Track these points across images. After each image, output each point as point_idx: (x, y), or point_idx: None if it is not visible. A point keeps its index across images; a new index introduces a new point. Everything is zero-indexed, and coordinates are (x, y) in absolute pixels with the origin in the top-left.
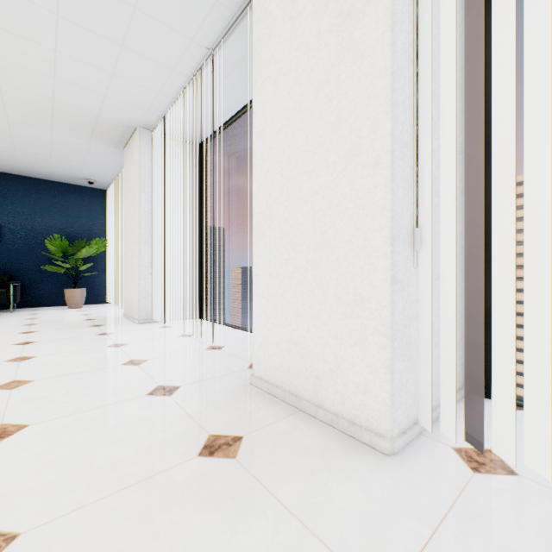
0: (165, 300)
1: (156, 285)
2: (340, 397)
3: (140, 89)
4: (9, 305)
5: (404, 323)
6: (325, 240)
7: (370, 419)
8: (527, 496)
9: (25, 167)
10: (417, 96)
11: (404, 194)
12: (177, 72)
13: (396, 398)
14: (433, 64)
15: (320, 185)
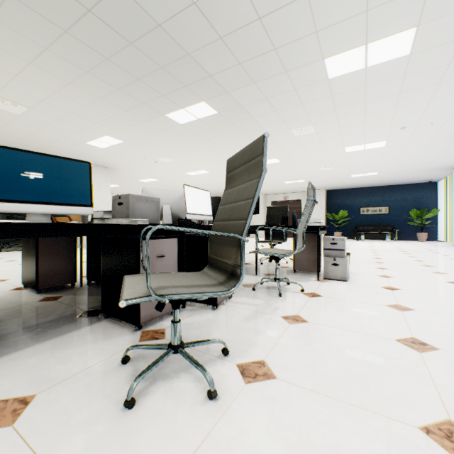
0: None
1: None
2: None
3: None
4: (391, 239)
5: None
6: None
7: None
8: None
9: (399, 182)
10: None
11: None
12: None
13: None
14: None
15: None
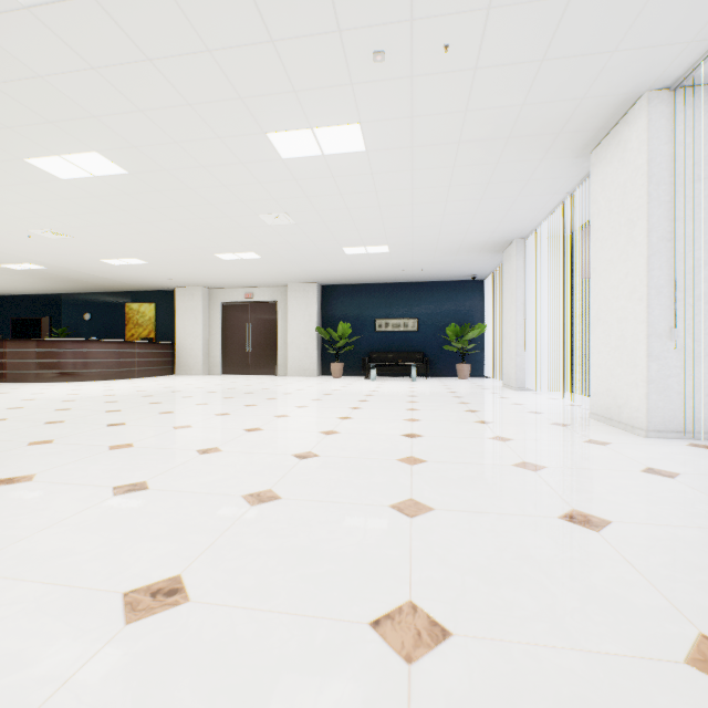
0: (536, 374)
1: (528, 361)
2: (628, 415)
3: (517, 223)
4: (422, 374)
5: (659, 377)
6: (622, 334)
7: (638, 423)
8: (701, 451)
9: (433, 277)
10: (674, 257)
11: (661, 312)
12: (544, 208)
13: (650, 412)
14: (701, 226)
15: (620, 306)
